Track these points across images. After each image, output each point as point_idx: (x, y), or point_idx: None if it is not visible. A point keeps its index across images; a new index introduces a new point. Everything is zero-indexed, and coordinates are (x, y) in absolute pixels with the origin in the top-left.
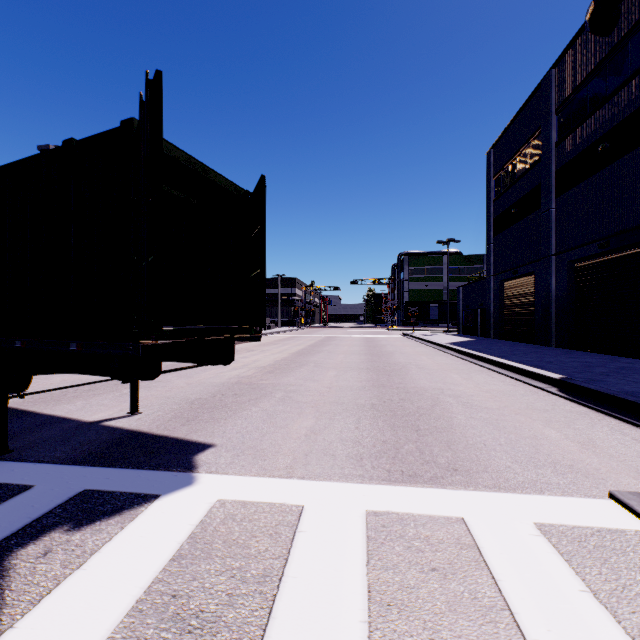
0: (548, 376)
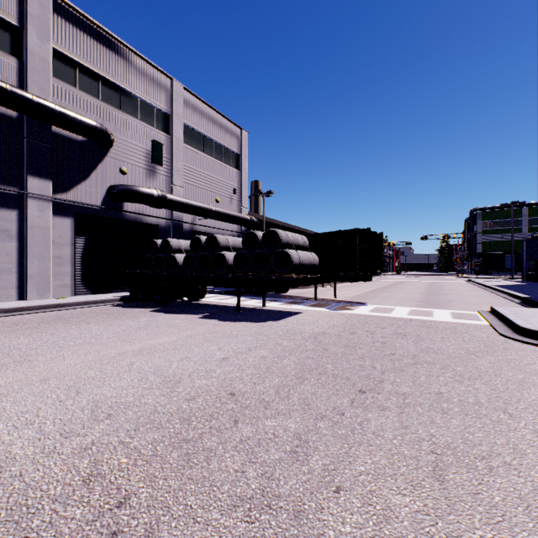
0: (521, 296)
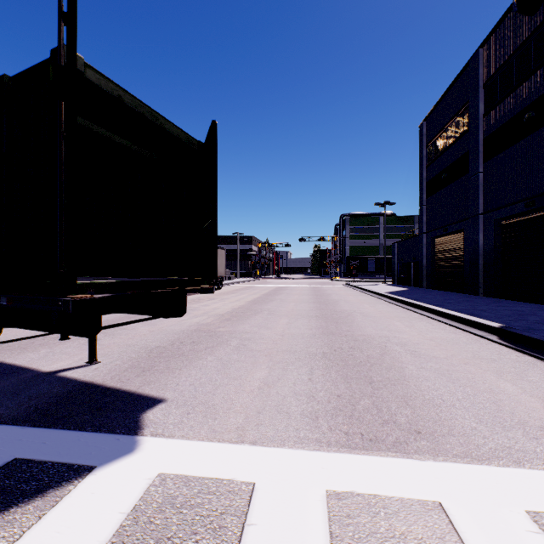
0: (487, 324)
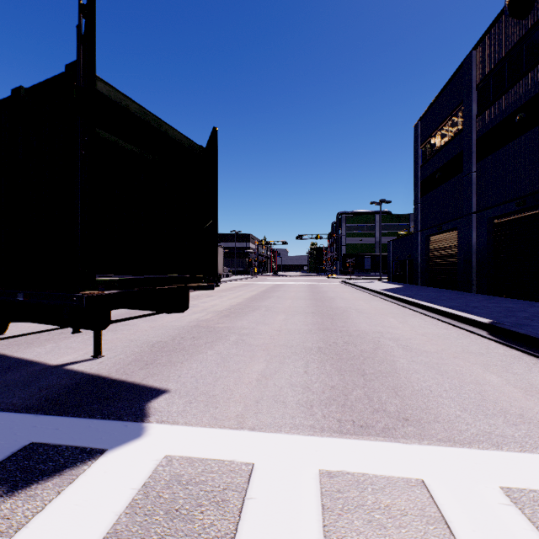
0: (478, 320)
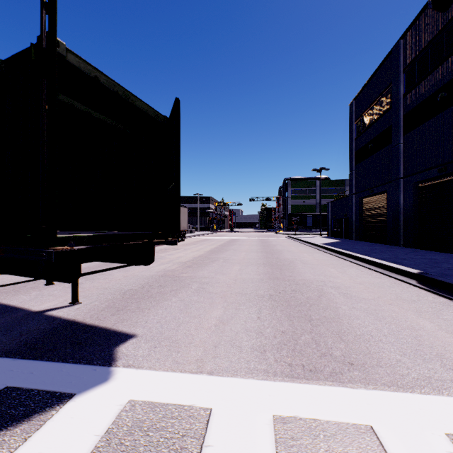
0: (407, 271)
